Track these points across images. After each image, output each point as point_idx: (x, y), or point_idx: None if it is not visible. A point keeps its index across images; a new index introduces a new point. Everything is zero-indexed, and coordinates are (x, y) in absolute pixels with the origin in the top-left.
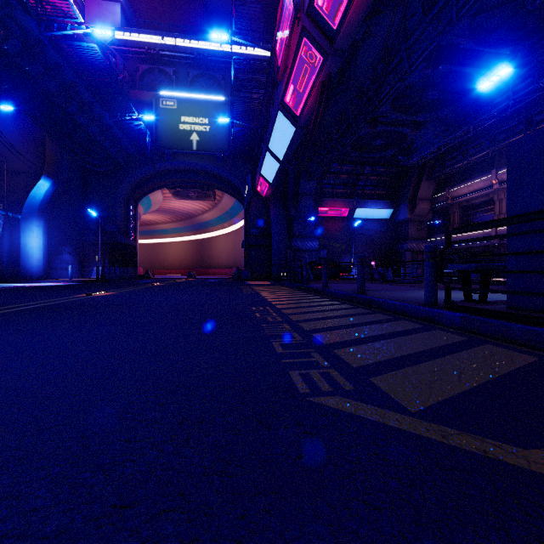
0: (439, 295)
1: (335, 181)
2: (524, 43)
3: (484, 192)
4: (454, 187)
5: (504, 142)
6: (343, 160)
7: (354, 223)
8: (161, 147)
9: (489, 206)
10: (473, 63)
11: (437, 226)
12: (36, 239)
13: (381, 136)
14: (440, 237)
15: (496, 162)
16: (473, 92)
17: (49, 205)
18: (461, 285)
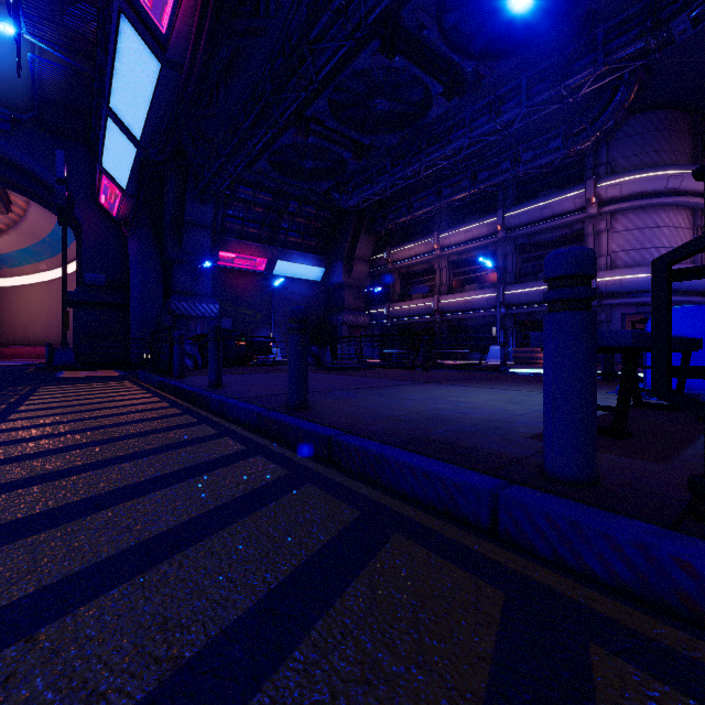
0: (461, 402)
1: (246, 214)
2: (487, 63)
3: (425, 258)
4: (395, 248)
5: (449, 198)
6: (259, 183)
7: (274, 281)
8: None
9: (430, 276)
10: (433, 71)
11: (375, 296)
12: None
13: (313, 155)
14: (380, 309)
15: (438, 225)
16: (427, 118)
17: None
18: (429, 371)
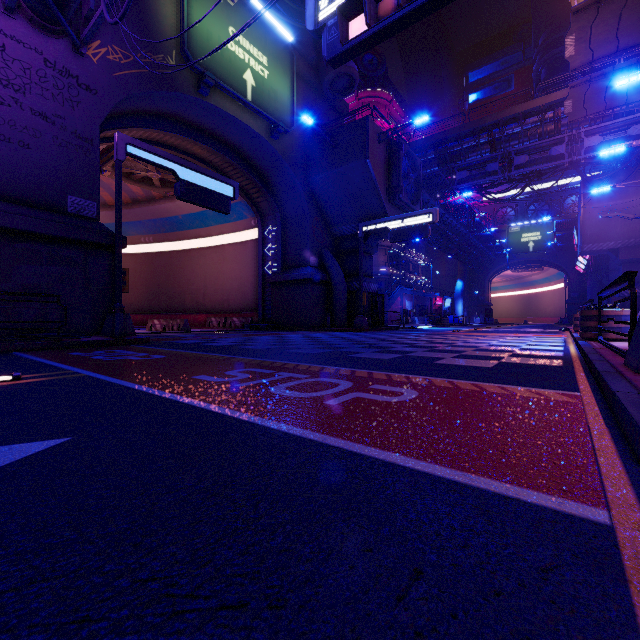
0: None
1: None
2: None
3: None
4: None
5: None
6: None
7: None
8: (510, 253)
9: None
10: None
11: None
12: (460, 307)
13: None
14: None
15: None
16: None
17: (463, 292)
18: None
